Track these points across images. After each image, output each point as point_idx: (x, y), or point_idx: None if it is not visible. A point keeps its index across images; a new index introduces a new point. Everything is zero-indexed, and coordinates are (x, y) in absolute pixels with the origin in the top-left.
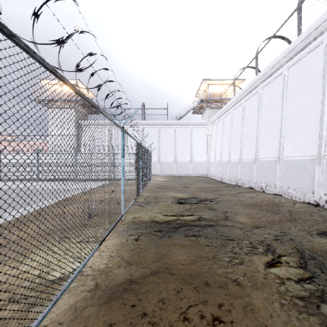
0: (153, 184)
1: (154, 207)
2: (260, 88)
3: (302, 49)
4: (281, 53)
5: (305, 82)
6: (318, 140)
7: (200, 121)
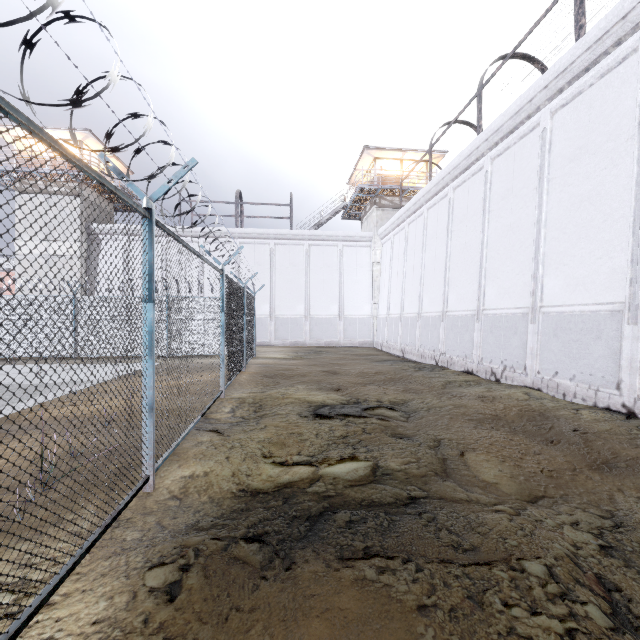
0: (258, 367)
1: (251, 434)
2: (487, 159)
3: (587, 69)
4: (539, 81)
5: (593, 141)
6: (628, 267)
7: (359, 234)
